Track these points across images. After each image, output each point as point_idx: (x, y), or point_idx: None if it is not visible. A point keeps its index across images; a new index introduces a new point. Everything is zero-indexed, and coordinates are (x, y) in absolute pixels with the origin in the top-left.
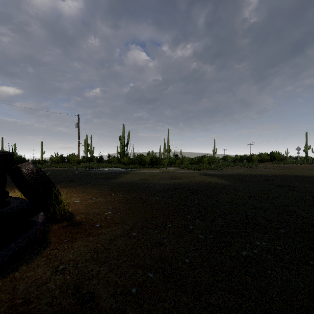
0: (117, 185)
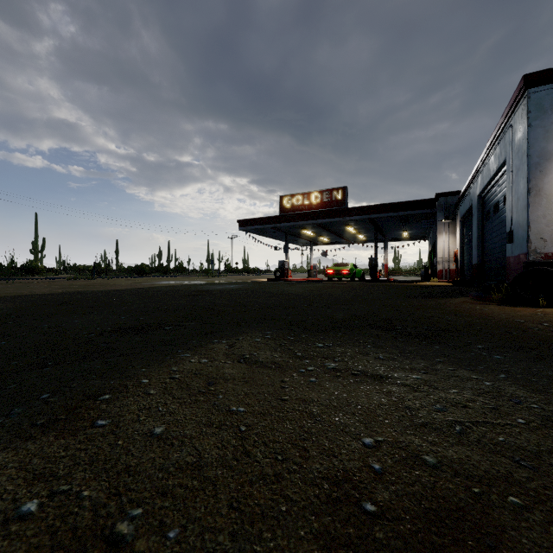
0: None
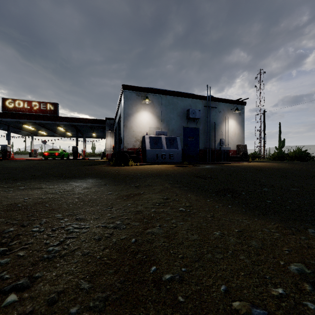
0: (137, 177)
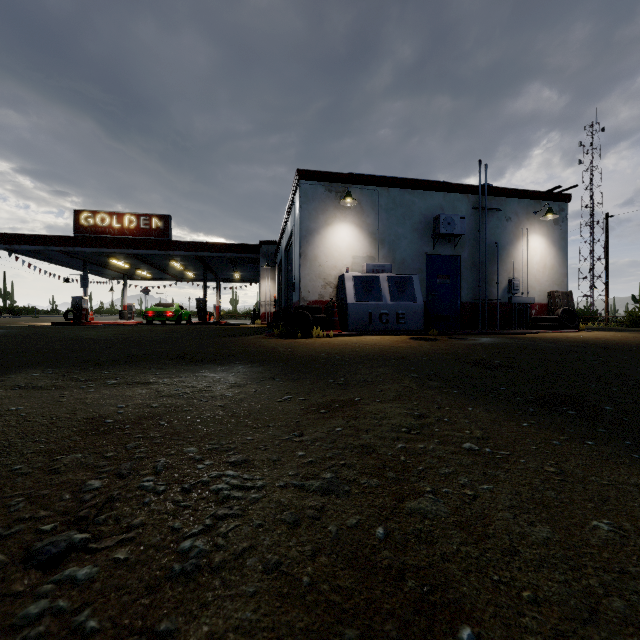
0: (337, 364)
